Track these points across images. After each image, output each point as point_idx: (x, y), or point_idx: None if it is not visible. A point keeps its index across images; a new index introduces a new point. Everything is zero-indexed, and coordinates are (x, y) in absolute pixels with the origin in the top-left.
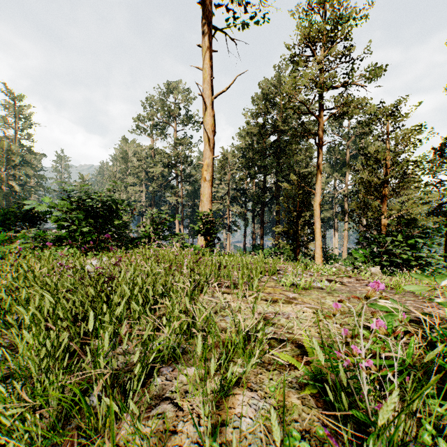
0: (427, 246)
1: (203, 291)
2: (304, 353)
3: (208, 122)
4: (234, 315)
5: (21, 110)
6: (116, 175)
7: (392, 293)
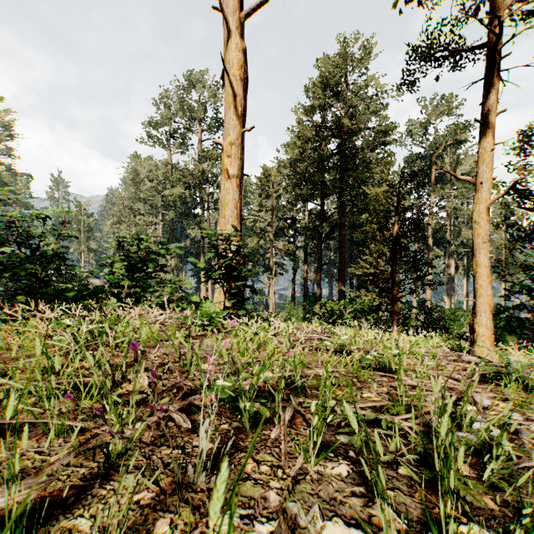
0: None
1: None
2: None
3: (233, 62)
4: None
5: None
6: (124, 202)
7: None
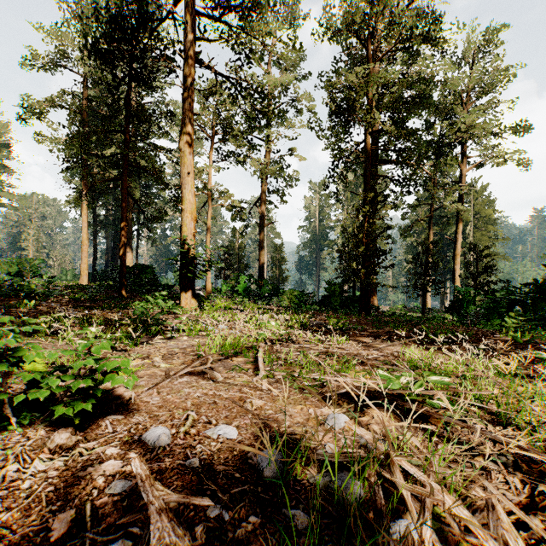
0: None
1: None
2: None
3: None
4: None
5: None
6: None
7: None
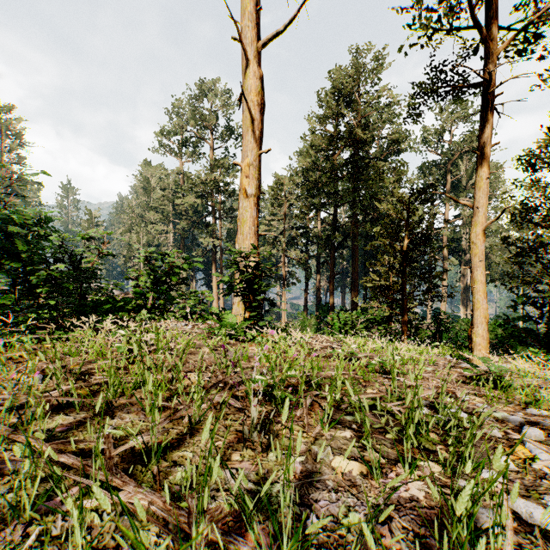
0: None
1: None
2: None
3: (251, 88)
4: None
5: (9, 124)
6: (135, 211)
7: None
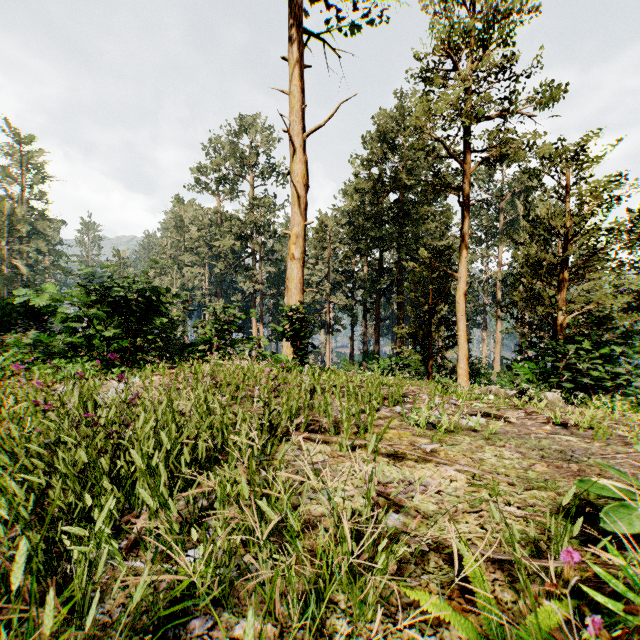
0: (625, 356)
1: (279, 456)
2: (463, 577)
3: (298, 172)
4: (333, 502)
5: (30, 157)
6: (167, 251)
7: (587, 438)
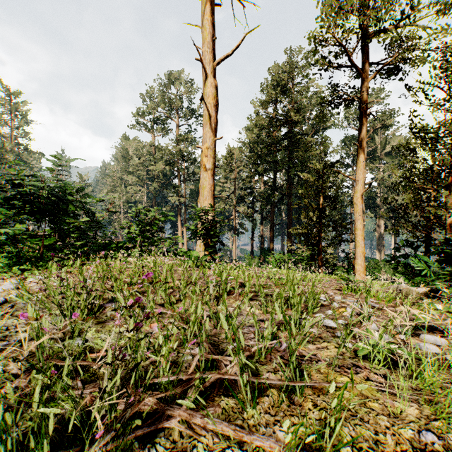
0: None
1: None
2: None
3: (209, 94)
4: None
5: (17, 106)
6: (116, 175)
7: None
